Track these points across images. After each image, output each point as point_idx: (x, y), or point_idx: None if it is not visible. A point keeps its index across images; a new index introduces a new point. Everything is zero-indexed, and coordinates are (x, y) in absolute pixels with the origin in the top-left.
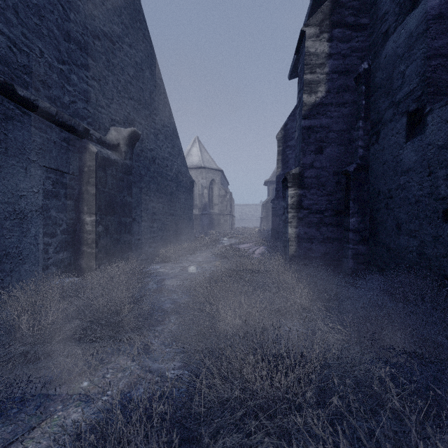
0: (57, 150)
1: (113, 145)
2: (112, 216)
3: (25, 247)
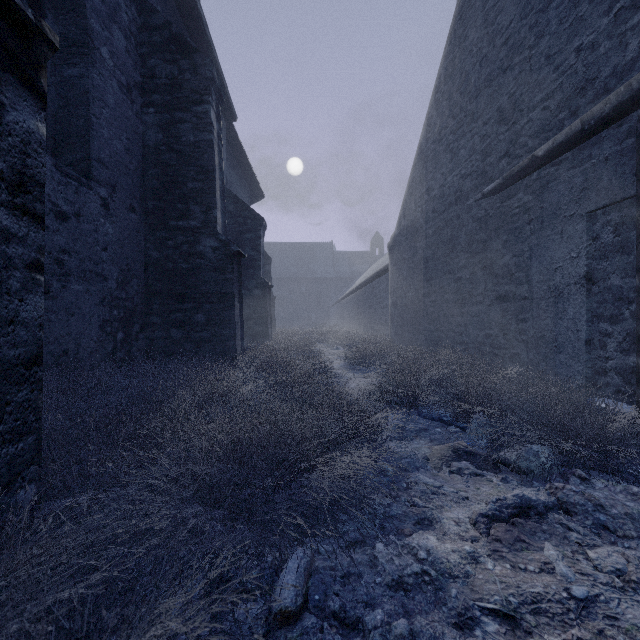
0: (613, 168)
1: None
2: None
3: (561, 332)
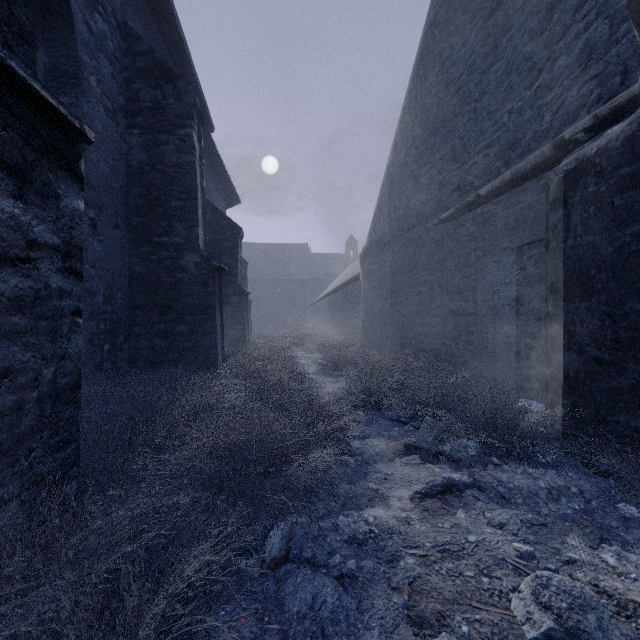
0: (534, 213)
1: (639, 91)
2: (585, 301)
3: (498, 344)
